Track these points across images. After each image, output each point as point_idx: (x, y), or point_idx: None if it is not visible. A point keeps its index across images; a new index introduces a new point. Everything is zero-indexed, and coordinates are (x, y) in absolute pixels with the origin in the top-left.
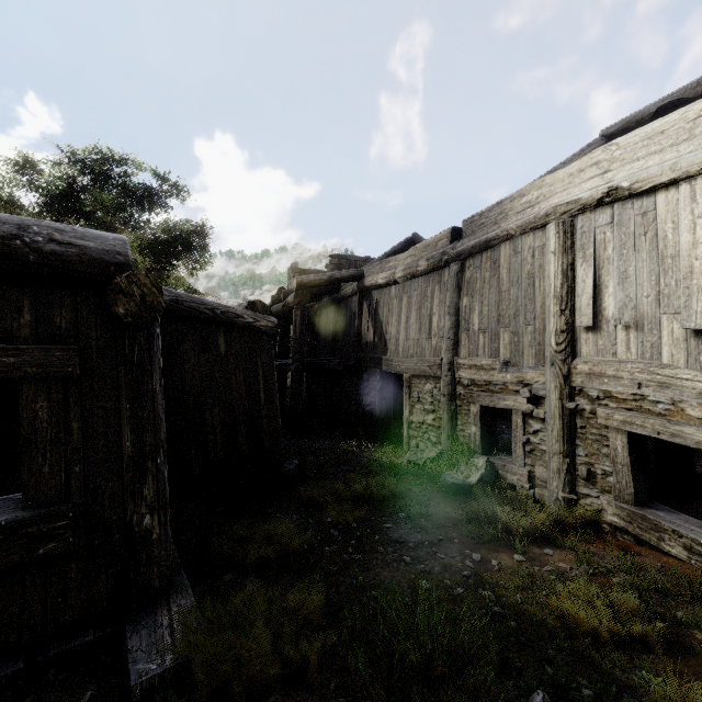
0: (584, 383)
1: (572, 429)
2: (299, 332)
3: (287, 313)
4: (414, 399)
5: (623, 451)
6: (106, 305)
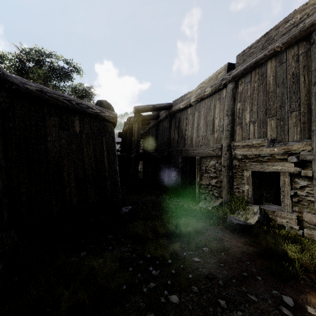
0: None
1: None
2: (137, 136)
3: (131, 128)
4: (202, 171)
5: None
6: None
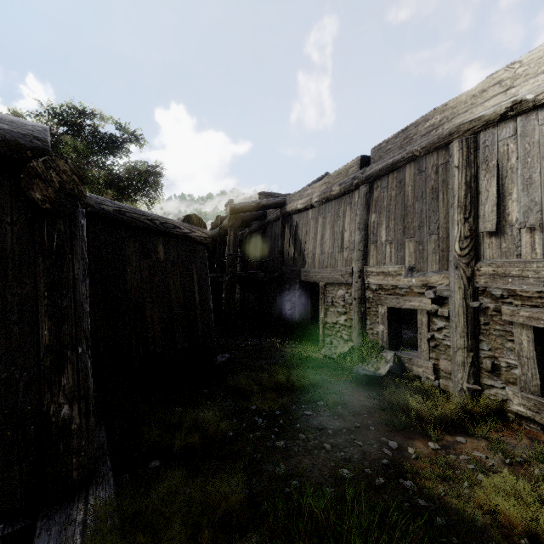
0: (487, 283)
1: (475, 326)
2: (233, 249)
3: (223, 234)
4: (328, 303)
5: (529, 345)
6: (23, 190)
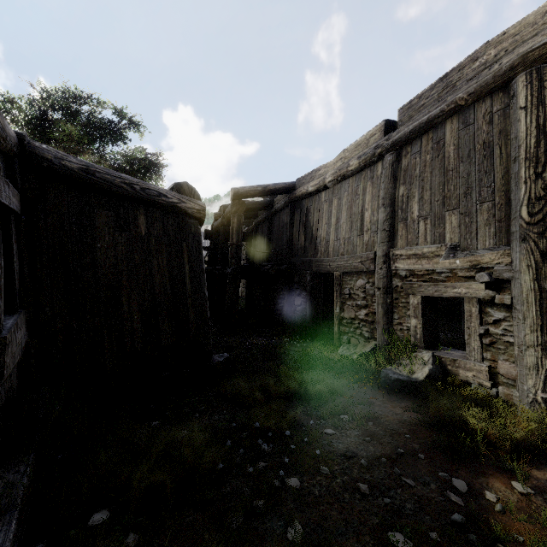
0: None
1: None
2: (236, 238)
3: (226, 224)
4: (344, 296)
5: None
6: None
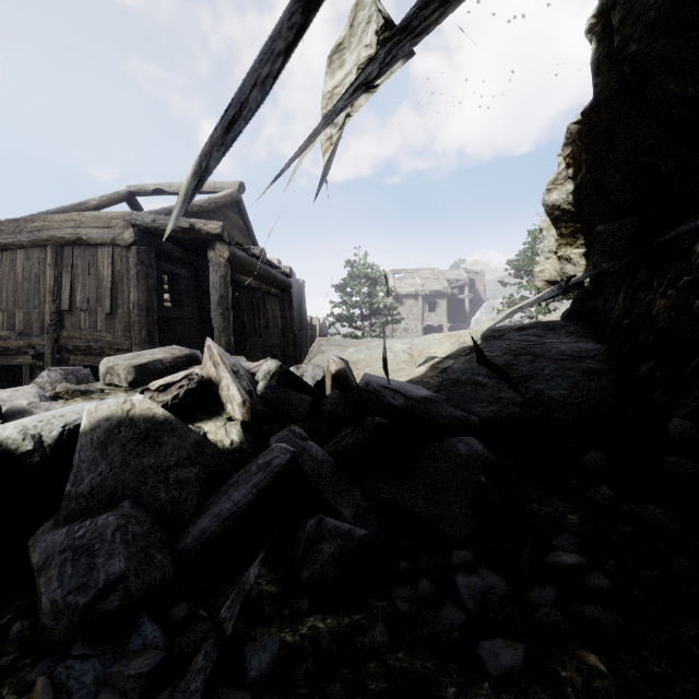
0: (66, 343)
1: None
2: None
3: None
4: None
5: None
6: None
